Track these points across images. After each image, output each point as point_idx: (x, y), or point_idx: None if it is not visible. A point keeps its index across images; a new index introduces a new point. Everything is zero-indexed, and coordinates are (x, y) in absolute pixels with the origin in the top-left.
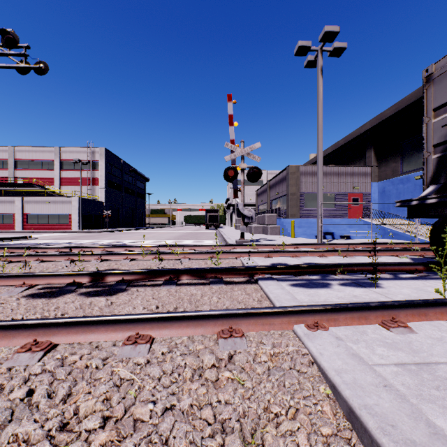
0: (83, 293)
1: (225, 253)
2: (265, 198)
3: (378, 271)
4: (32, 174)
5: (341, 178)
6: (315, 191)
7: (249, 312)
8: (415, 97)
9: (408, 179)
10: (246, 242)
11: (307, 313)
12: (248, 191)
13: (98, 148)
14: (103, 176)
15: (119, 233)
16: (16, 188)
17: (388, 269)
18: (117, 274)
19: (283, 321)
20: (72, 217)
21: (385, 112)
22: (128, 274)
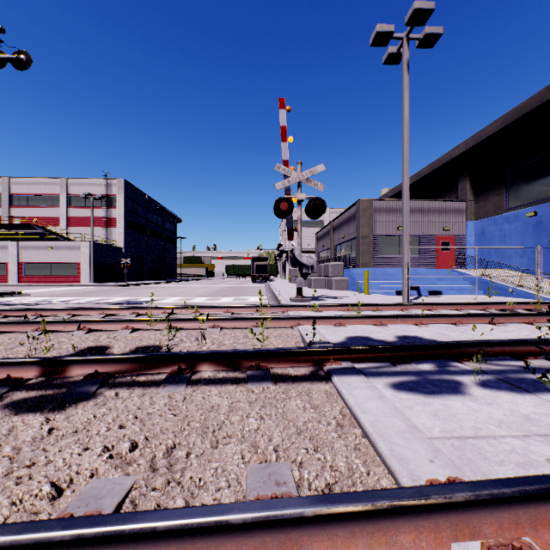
0: (12, 404)
1: (276, 320)
2: (327, 242)
3: (529, 354)
4: (32, 213)
5: (427, 216)
6: (393, 232)
7: (333, 514)
8: (528, 108)
9: (516, 217)
10: (305, 301)
11: (481, 508)
12: (306, 234)
13: (115, 179)
14: (122, 215)
15: (140, 288)
16: (11, 231)
17: (544, 351)
18: (88, 362)
19: (422, 533)
20: (81, 267)
21: (486, 129)
22: (107, 363)
